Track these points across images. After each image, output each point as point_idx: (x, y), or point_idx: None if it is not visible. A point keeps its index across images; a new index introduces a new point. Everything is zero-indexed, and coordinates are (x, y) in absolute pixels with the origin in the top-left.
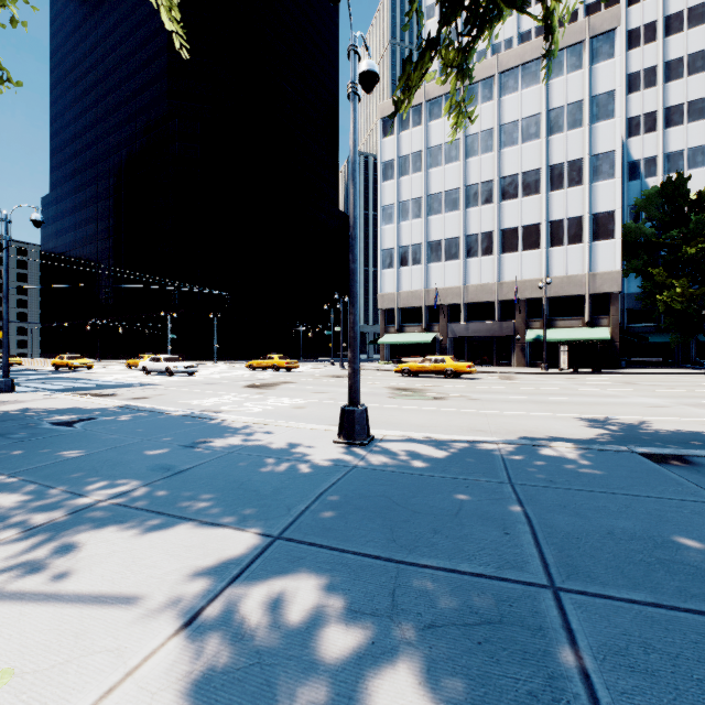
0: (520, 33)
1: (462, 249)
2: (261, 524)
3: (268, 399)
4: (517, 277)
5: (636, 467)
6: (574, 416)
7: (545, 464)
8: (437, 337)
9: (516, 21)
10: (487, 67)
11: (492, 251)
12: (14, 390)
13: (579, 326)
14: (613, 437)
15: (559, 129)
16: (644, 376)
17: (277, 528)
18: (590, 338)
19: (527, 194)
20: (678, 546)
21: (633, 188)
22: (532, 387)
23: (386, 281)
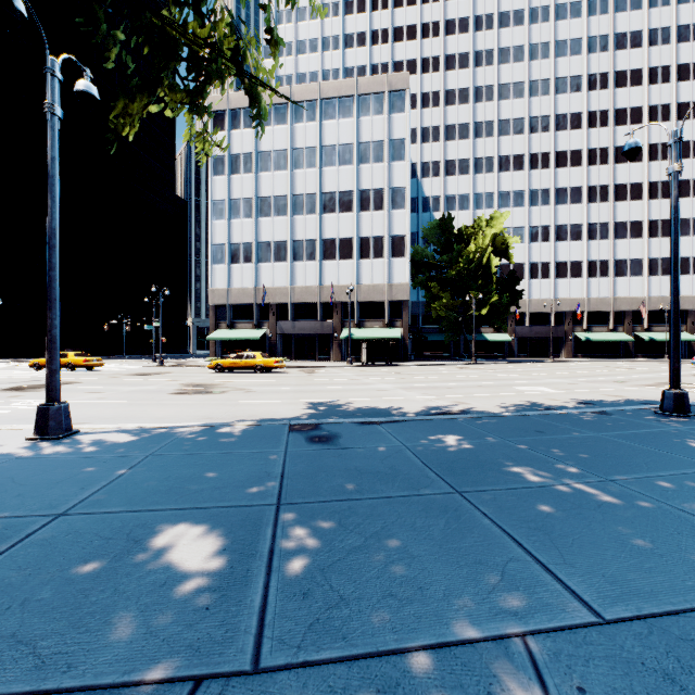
0: (345, 67)
1: (289, 252)
2: None
3: (16, 402)
4: (335, 282)
5: (269, 434)
6: (308, 401)
7: (205, 438)
8: (268, 334)
9: (342, 56)
10: (311, 91)
11: (316, 257)
12: None
13: (382, 327)
14: (307, 415)
15: (367, 160)
16: (417, 367)
17: None
18: (388, 337)
19: (343, 211)
20: (199, 479)
21: (426, 219)
22: (319, 378)
23: (217, 276)
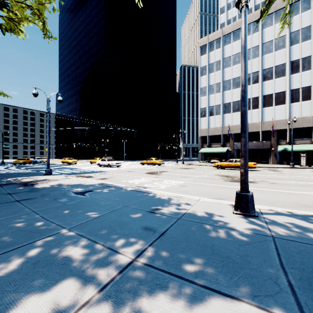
0: None
1: None
2: (274, 303)
3: (163, 180)
4: (272, 119)
5: None
6: None
7: None
8: (228, 149)
9: None
10: (255, 15)
11: (258, 106)
12: (52, 174)
13: (309, 143)
14: None
15: (296, 42)
16: None
17: (293, 310)
18: None
19: (277, 77)
20: None
21: None
22: (297, 176)
23: (202, 123)
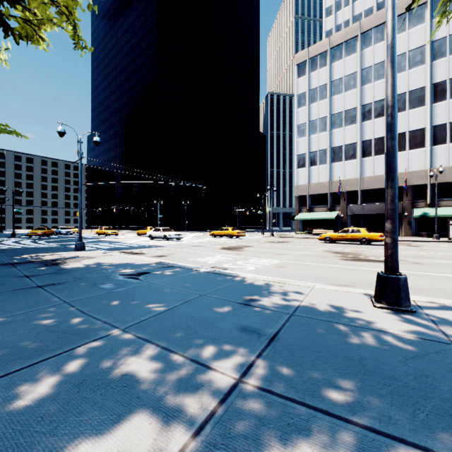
0: None
1: (358, 151)
2: None
3: (248, 259)
4: (404, 169)
5: None
6: None
7: None
8: (339, 215)
9: None
10: (379, 17)
11: (384, 151)
12: (85, 249)
13: None
14: None
15: (441, 55)
16: None
17: None
18: None
19: (413, 107)
20: None
21: None
22: (449, 253)
23: (299, 176)
